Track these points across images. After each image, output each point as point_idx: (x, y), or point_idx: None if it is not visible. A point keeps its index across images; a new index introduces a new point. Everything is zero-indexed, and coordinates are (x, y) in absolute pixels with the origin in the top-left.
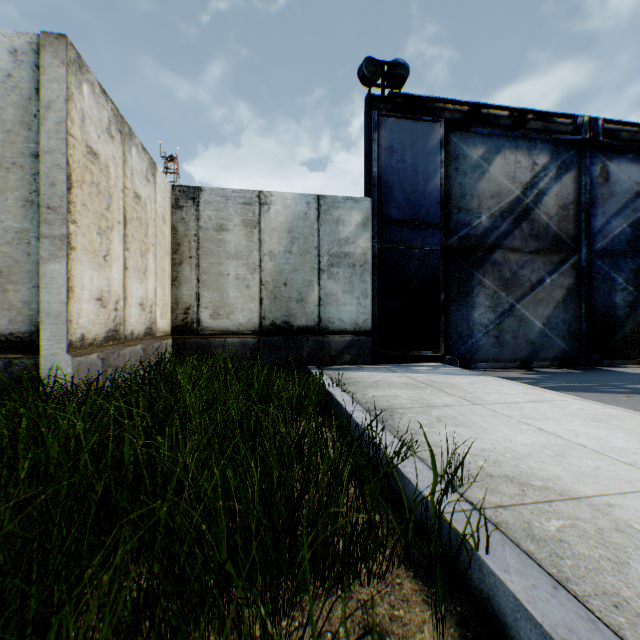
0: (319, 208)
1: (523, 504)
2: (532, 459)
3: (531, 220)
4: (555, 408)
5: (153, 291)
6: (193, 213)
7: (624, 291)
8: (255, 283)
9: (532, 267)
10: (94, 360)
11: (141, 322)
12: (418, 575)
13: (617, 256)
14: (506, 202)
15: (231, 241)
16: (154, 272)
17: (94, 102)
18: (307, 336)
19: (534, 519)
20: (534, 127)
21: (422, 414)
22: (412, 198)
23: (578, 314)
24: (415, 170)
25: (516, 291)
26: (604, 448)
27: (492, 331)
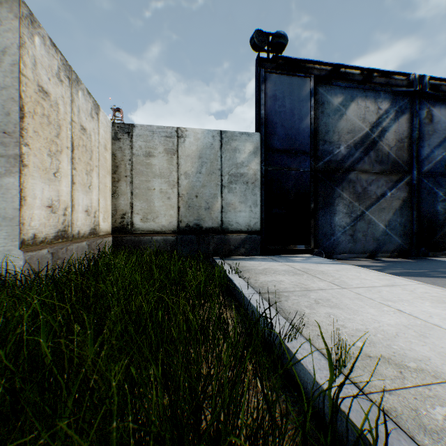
0: (221, 140)
1: (405, 388)
2: (400, 339)
3: (376, 150)
4: (405, 291)
5: (97, 201)
6: (128, 143)
7: (444, 202)
8: (174, 195)
9: (377, 184)
10: (44, 254)
11: (86, 224)
12: None
13: (438, 176)
14: (358, 136)
15: (156, 164)
16: (97, 187)
17: (45, 52)
18: (213, 235)
19: (419, 406)
20: (379, 82)
21: (303, 297)
22: (290, 133)
23: (410, 218)
24: (292, 112)
25: (366, 202)
26: None
27: (348, 231)
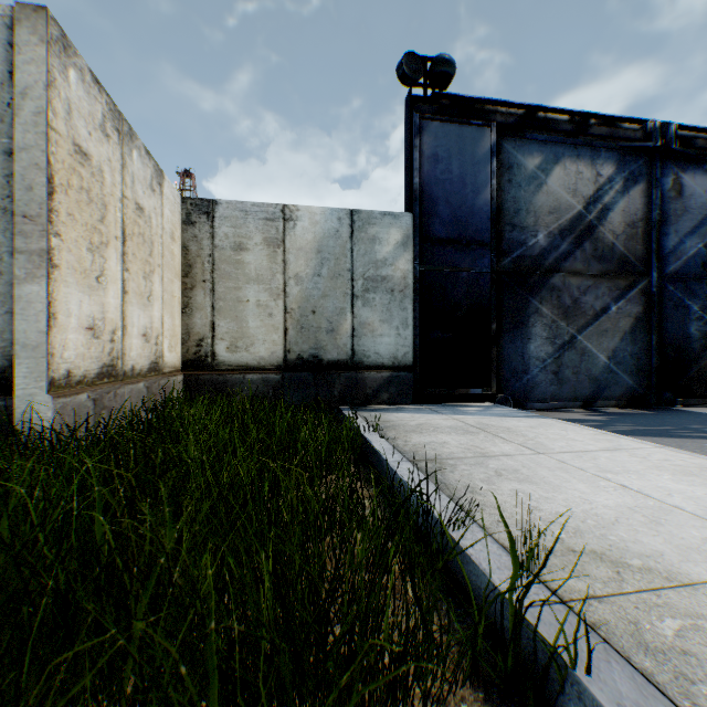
0: (352, 225)
1: (622, 594)
2: (621, 527)
3: (595, 239)
4: (635, 458)
5: (159, 320)
6: (207, 230)
7: (700, 320)
8: (279, 311)
9: (596, 293)
10: (83, 401)
11: (144, 356)
12: (490, 698)
13: (692, 280)
14: (566, 218)
15: (251, 262)
16: (161, 297)
17: (84, 92)
18: (339, 372)
19: (642, 617)
20: (598, 133)
21: (477, 466)
22: (459, 213)
23: (648, 347)
24: (462, 181)
25: (578, 320)
26: (706, 511)
27: (550, 366)
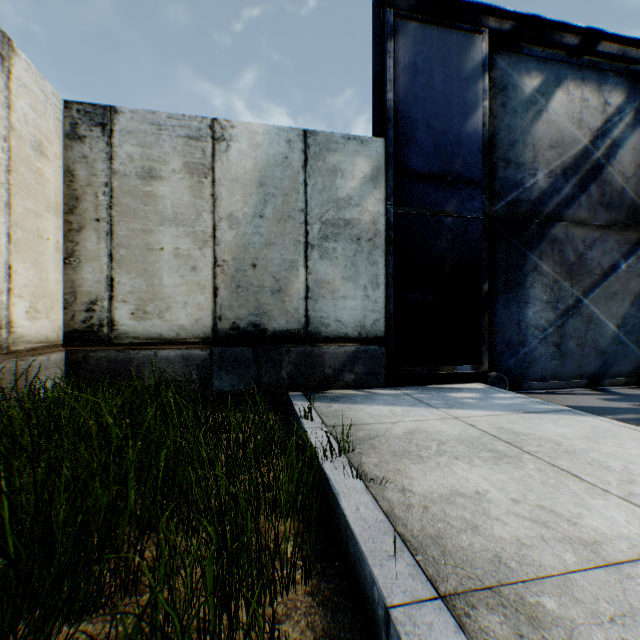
0: (306, 150)
1: None
2: None
3: (602, 182)
4: None
5: None
6: (103, 148)
7: None
8: (206, 263)
9: (602, 247)
10: None
11: None
12: None
13: None
14: (570, 155)
15: (166, 196)
16: (4, 234)
17: None
18: (288, 346)
19: None
20: (607, 51)
21: (639, 636)
22: (443, 142)
23: None
24: (447, 101)
25: (583, 280)
26: None
27: (551, 336)
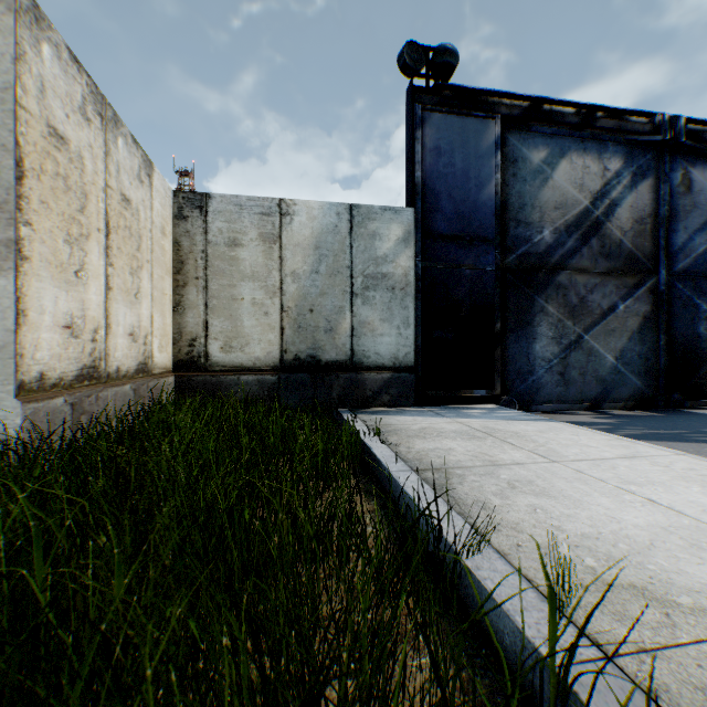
0: (352, 220)
1: (678, 645)
2: (659, 553)
3: (602, 236)
4: (657, 467)
5: (148, 318)
6: (200, 225)
7: None
8: (275, 309)
9: (603, 291)
10: (59, 406)
11: (131, 356)
12: None
13: (701, 279)
14: (573, 214)
15: (246, 259)
16: (150, 295)
17: (60, 70)
18: (337, 373)
19: None
20: (605, 126)
21: (487, 477)
22: (462, 209)
23: (656, 347)
24: (466, 175)
25: (584, 319)
26: None
27: (556, 367)
